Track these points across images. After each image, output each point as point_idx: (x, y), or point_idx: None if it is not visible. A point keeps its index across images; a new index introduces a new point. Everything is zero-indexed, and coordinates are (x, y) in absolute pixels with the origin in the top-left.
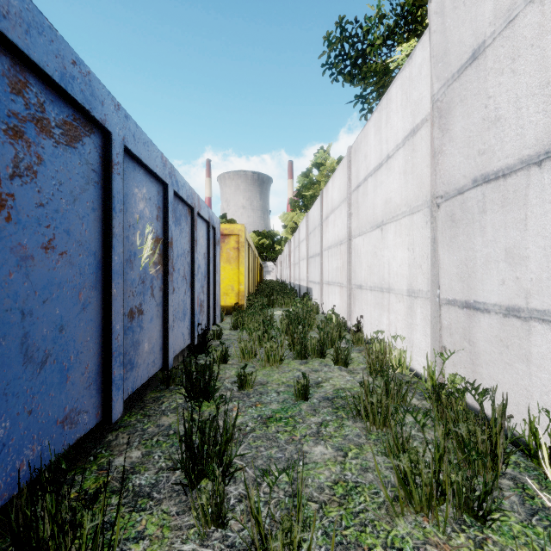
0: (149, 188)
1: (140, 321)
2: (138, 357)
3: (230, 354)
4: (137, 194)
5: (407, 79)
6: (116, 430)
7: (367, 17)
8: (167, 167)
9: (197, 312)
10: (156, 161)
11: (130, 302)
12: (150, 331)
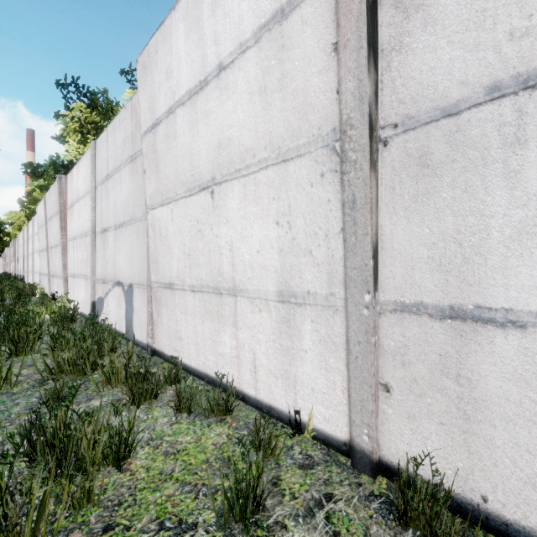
0: None
1: None
2: None
3: None
4: None
5: None
6: None
7: (44, 165)
8: None
9: None
10: None
11: None
12: None
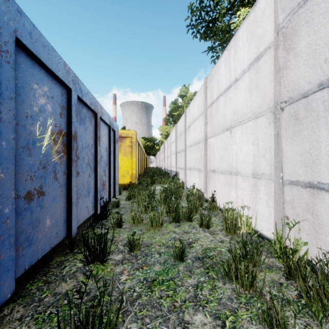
0: (51, 88)
1: (41, 201)
2: (37, 233)
3: (124, 219)
4: (36, 89)
5: (252, 22)
6: (14, 301)
7: None
8: (70, 75)
9: (100, 189)
10: (58, 66)
11: (27, 185)
12: (52, 209)
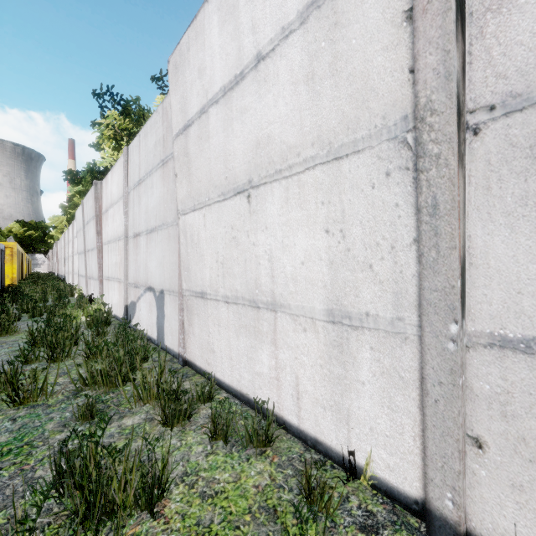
0: None
1: None
2: None
3: None
4: None
5: None
6: None
7: (82, 172)
8: None
9: None
10: None
11: None
12: None
